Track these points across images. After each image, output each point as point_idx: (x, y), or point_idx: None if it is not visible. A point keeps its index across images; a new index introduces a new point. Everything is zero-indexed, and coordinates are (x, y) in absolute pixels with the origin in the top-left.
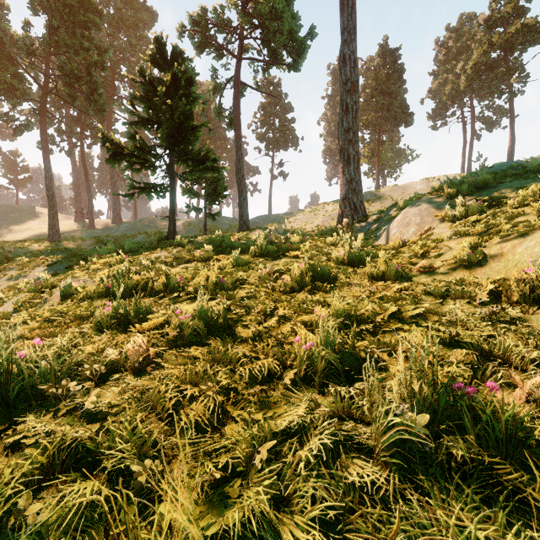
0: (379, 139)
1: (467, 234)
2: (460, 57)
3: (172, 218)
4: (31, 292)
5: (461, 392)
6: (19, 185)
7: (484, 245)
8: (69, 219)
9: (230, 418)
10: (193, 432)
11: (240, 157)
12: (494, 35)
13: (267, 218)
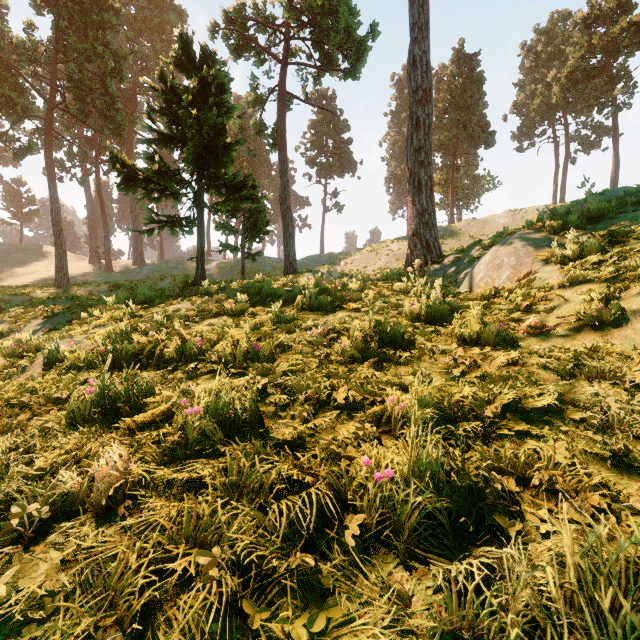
0: (453, 163)
1: (586, 281)
2: (551, 64)
3: (200, 258)
4: (9, 356)
5: None
6: (24, 219)
7: (618, 296)
8: (83, 260)
9: (250, 627)
10: None
11: (285, 184)
12: (593, 36)
13: (318, 259)
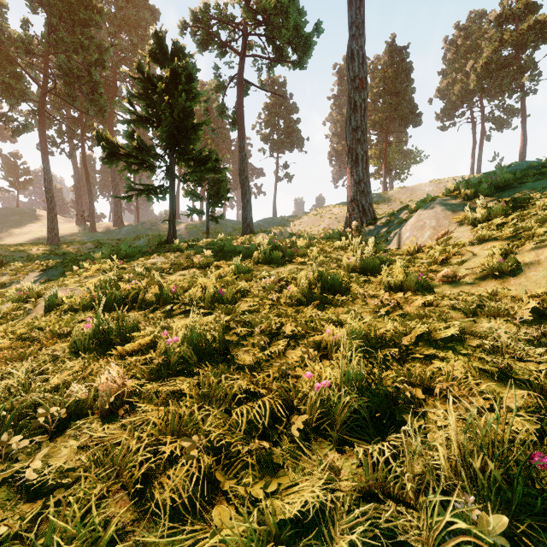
0: (386, 140)
1: (492, 239)
2: (469, 56)
3: (172, 221)
4: (15, 301)
5: (546, 471)
6: (20, 187)
7: (515, 251)
8: (70, 222)
9: (221, 491)
10: (166, 523)
11: (243, 158)
12: (505, 32)
13: (271, 221)
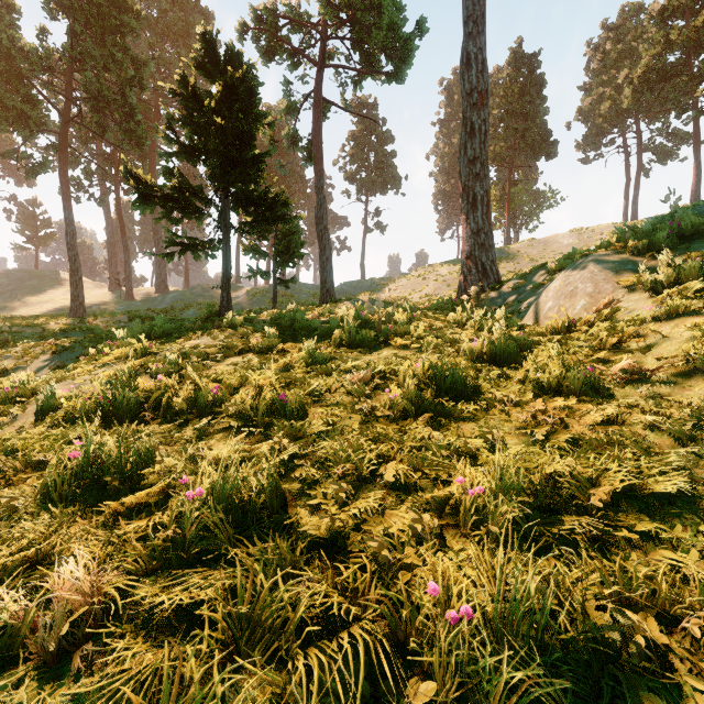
0: (510, 177)
1: (689, 313)
2: (621, 64)
3: (226, 286)
4: (2, 401)
5: None
6: (40, 243)
7: None
8: (102, 288)
9: None
10: None
11: (321, 201)
12: (671, 30)
13: (358, 285)
